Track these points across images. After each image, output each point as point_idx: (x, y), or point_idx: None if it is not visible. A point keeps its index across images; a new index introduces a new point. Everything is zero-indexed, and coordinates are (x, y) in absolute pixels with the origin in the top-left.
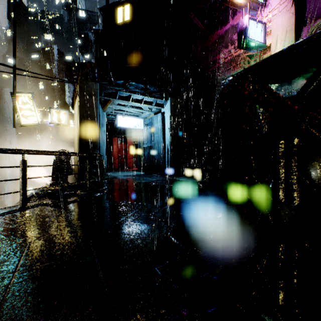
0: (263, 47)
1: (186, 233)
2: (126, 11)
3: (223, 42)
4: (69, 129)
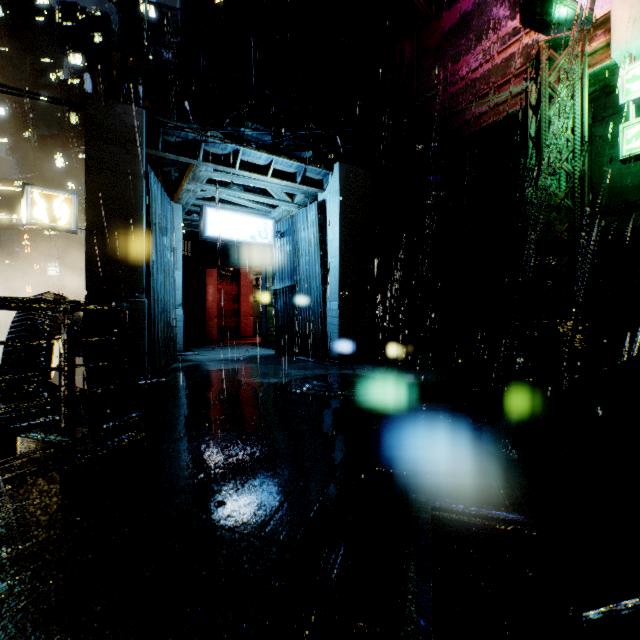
0: (587, 22)
1: None
2: None
3: (470, 30)
4: None
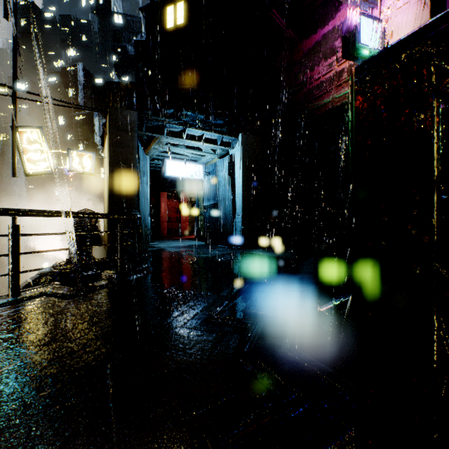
0: None
1: (273, 354)
2: (179, 11)
3: (320, 52)
4: (100, 180)
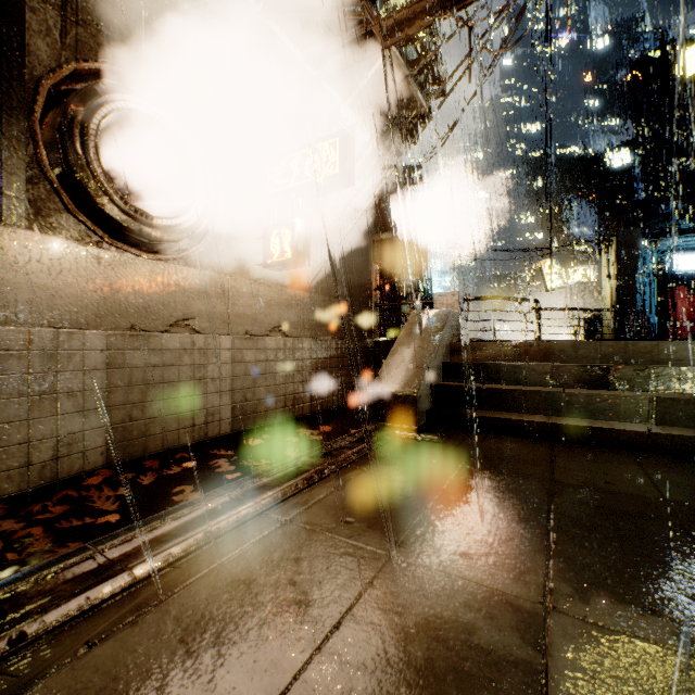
0: None
1: None
2: None
3: None
4: None
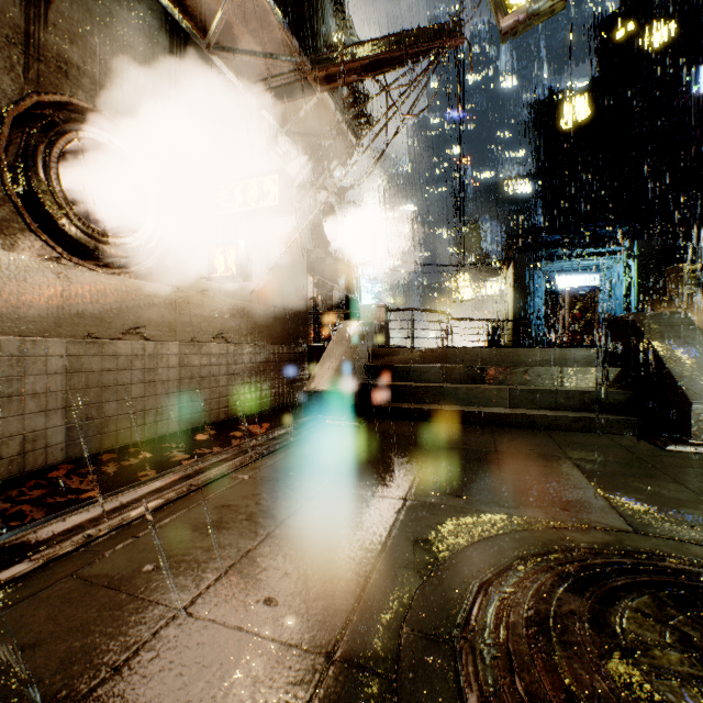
0: None
1: None
2: (581, 106)
3: None
4: None
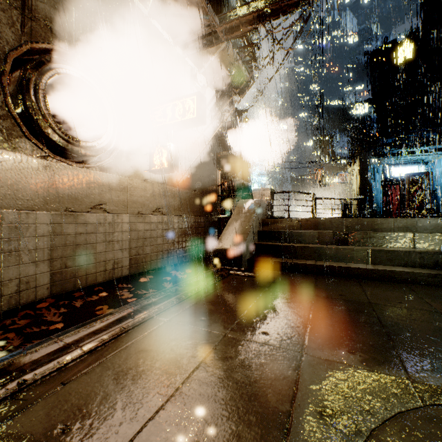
0: None
1: None
2: (408, 48)
3: None
4: None
